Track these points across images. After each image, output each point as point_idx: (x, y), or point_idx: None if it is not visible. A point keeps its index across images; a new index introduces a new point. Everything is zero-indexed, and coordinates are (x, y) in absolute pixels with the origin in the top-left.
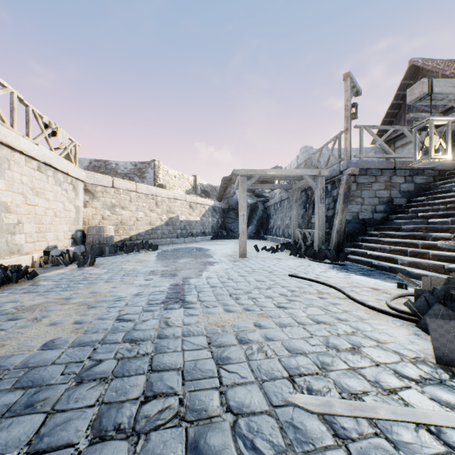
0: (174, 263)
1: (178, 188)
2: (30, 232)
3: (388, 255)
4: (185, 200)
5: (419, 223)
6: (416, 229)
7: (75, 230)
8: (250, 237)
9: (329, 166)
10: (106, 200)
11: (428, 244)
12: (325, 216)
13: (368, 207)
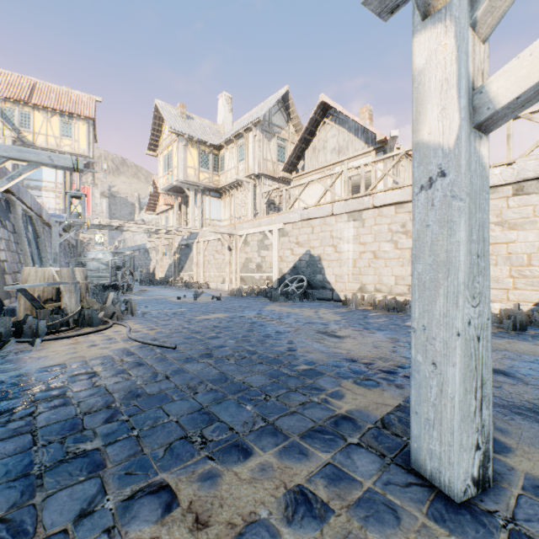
0: None
1: None
2: (496, 277)
3: None
4: None
5: None
6: None
7: None
8: None
9: None
10: None
11: None
12: None
13: None
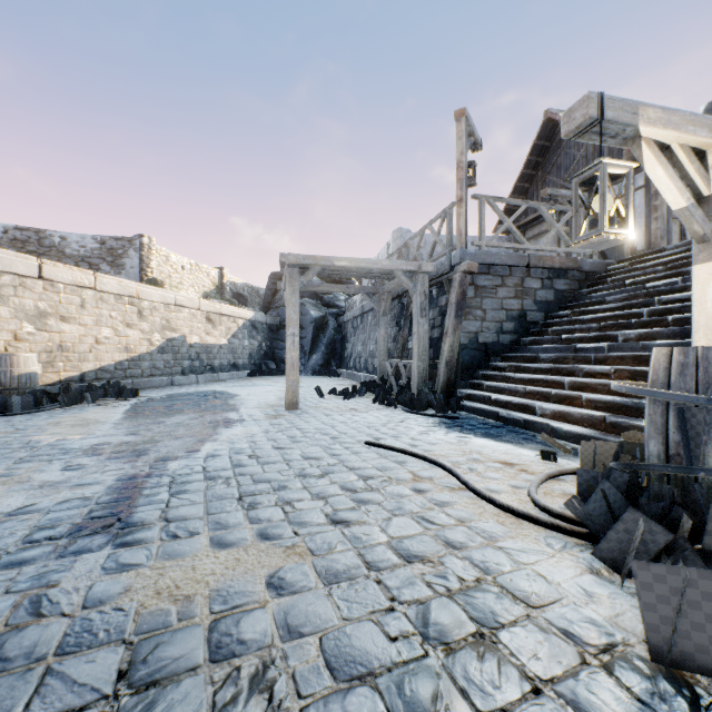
0: (155, 425)
1: (188, 287)
2: None
3: (522, 401)
4: (200, 309)
5: (563, 350)
6: (561, 359)
7: None
8: (315, 372)
9: (435, 258)
10: (24, 302)
11: (579, 383)
12: (428, 338)
13: (492, 325)
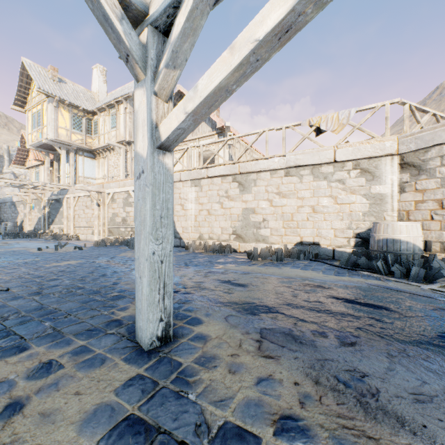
0: (214, 276)
1: None
2: (276, 228)
3: None
4: None
5: None
6: None
7: (366, 228)
8: None
9: None
10: None
11: None
12: None
13: None
